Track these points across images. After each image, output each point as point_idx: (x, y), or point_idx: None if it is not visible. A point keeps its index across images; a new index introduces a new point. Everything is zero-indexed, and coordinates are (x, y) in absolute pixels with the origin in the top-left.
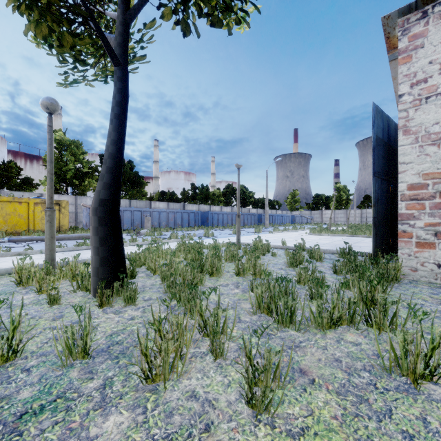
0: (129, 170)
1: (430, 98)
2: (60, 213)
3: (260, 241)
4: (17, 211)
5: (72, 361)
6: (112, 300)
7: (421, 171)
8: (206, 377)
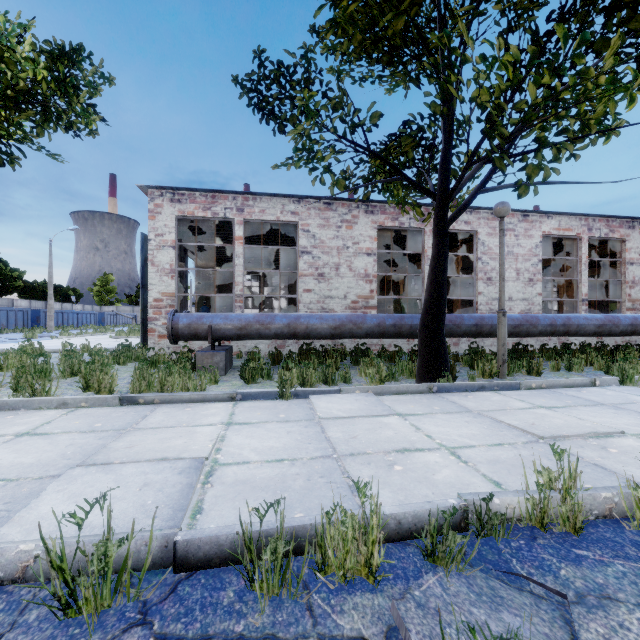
0: None
1: (165, 247)
2: None
3: (30, 345)
4: None
5: None
6: None
7: (161, 291)
8: None
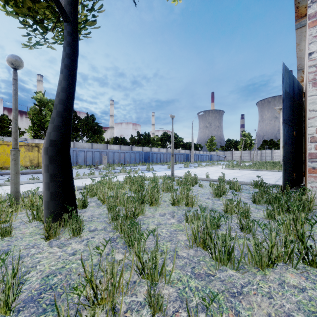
0: (91, 121)
1: None
2: (38, 153)
3: (189, 175)
4: (6, 152)
5: None
6: (58, 233)
7: None
8: None
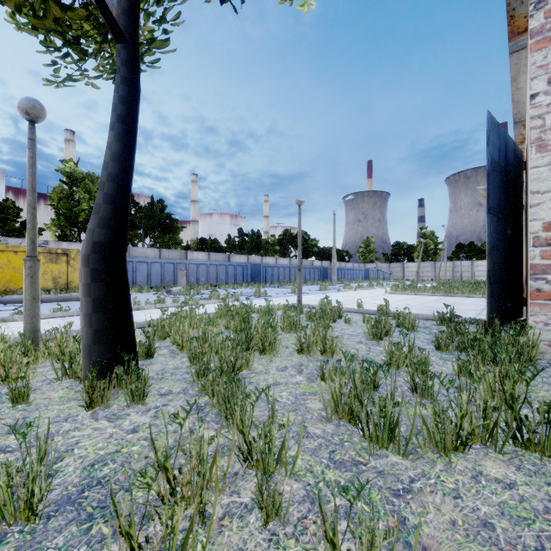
0: (159, 211)
1: None
2: (68, 266)
3: (328, 303)
4: (12, 264)
5: (7, 527)
6: (108, 397)
7: None
8: None
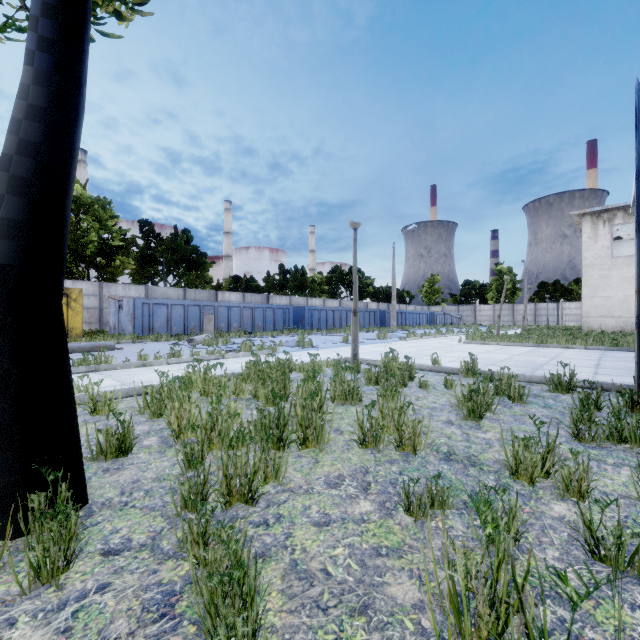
0: (184, 244)
1: None
2: (68, 309)
3: (394, 358)
4: None
5: None
6: None
7: None
8: None
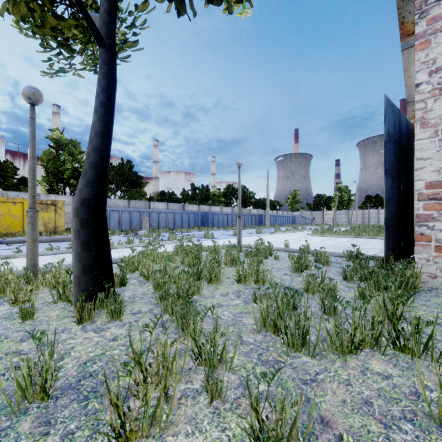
0: (128, 170)
1: None
2: (56, 214)
3: (262, 243)
4: (11, 212)
5: (28, 404)
6: (94, 315)
7: (441, 168)
8: (198, 432)
